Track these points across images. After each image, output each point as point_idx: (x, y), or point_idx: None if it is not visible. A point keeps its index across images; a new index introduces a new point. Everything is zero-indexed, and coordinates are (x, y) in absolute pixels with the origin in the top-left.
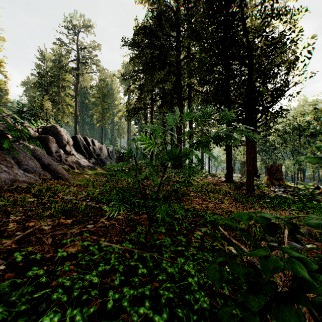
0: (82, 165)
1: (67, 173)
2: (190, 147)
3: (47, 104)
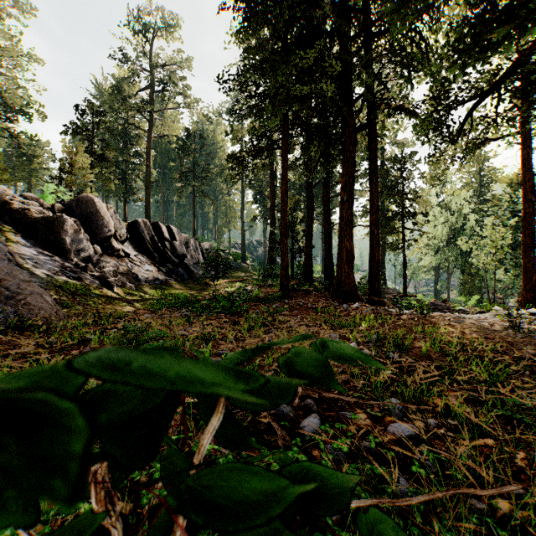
0: (142, 277)
1: (54, 304)
2: (375, 238)
3: (81, 159)
